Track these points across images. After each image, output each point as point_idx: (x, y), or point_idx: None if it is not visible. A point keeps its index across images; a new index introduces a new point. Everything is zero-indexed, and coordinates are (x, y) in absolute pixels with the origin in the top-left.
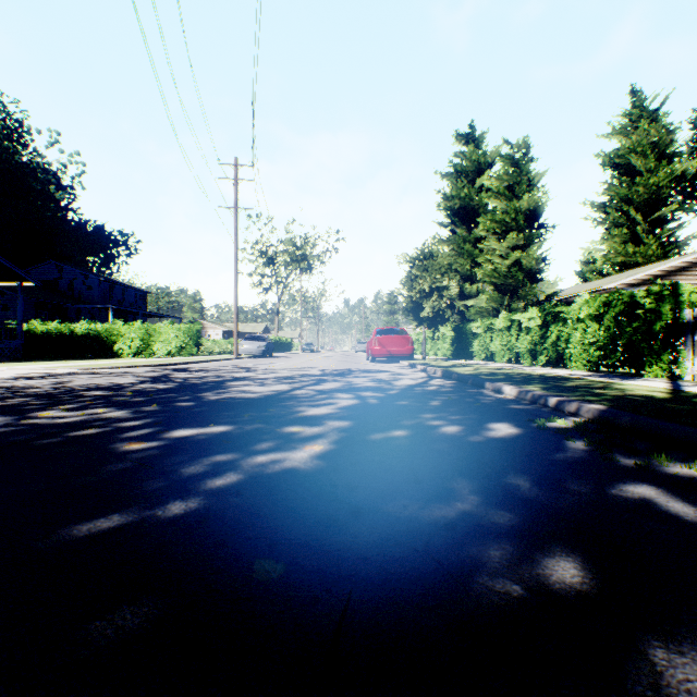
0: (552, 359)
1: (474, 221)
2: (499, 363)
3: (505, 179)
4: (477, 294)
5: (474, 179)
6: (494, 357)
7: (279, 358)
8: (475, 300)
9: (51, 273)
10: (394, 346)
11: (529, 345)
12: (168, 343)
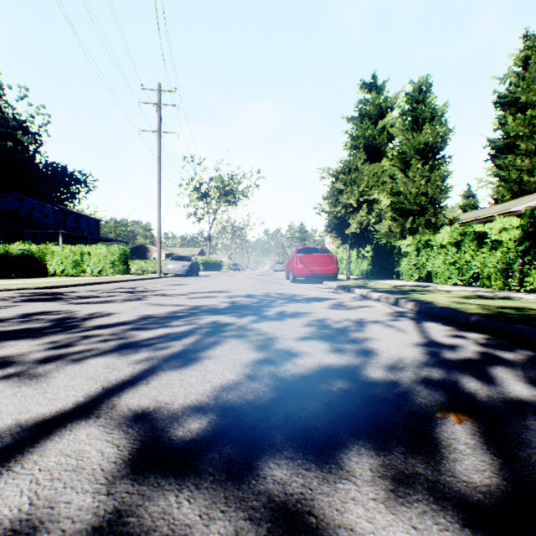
0: None
1: (376, 158)
2: (442, 284)
3: (410, 114)
4: (379, 221)
5: (376, 121)
6: (432, 278)
7: (201, 277)
8: (378, 225)
9: (13, 203)
10: (317, 265)
11: (500, 264)
12: (97, 263)
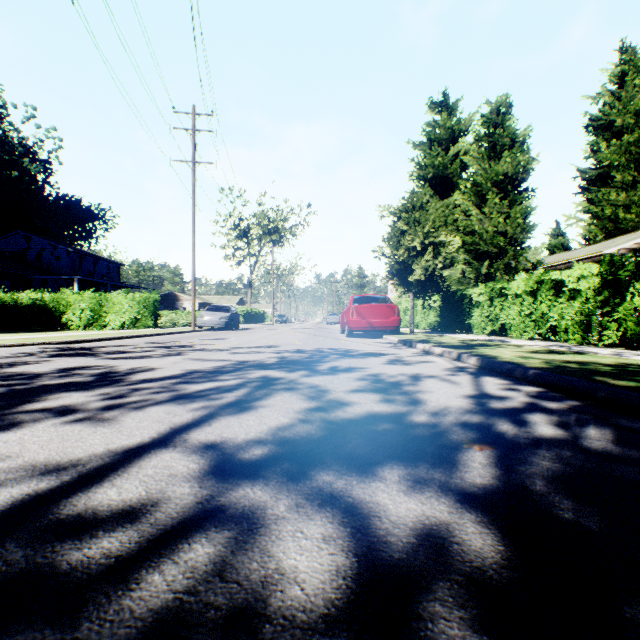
0: (632, 337)
1: (447, 190)
2: (517, 338)
3: (486, 140)
4: (451, 264)
5: (447, 147)
6: (506, 331)
7: (242, 331)
8: (449, 270)
9: (19, 244)
10: (377, 317)
11: (578, 315)
12: (121, 314)
